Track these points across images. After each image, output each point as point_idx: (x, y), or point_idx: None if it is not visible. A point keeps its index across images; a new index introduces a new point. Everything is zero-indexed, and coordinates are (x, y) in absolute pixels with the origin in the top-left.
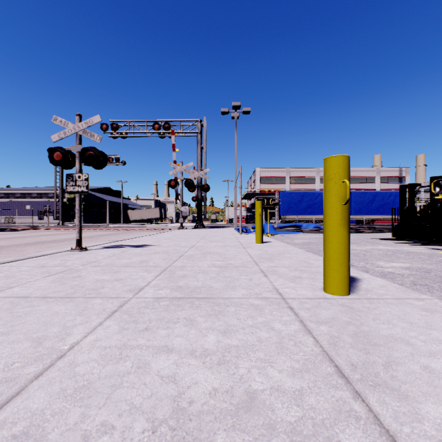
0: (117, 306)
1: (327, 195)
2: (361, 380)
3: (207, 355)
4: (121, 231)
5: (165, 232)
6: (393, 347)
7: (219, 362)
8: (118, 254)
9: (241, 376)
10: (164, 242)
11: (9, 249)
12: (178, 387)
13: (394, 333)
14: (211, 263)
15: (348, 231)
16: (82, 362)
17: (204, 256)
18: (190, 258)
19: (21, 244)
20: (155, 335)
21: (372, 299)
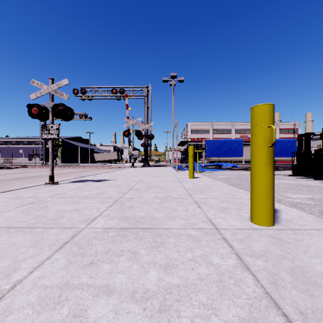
0: (70, 237)
1: (254, 139)
2: None
3: (148, 298)
4: (88, 168)
5: (120, 169)
6: None
7: (160, 308)
8: (81, 187)
9: None
10: (118, 178)
11: (1, 183)
12: None
13: None
14: (154, 195)
15: (273, 169)
16: (17, 307)
17: (149, 189)
18: (137, 191)
19: (11, 179)
20: (98, 272)
21: (295, 230)
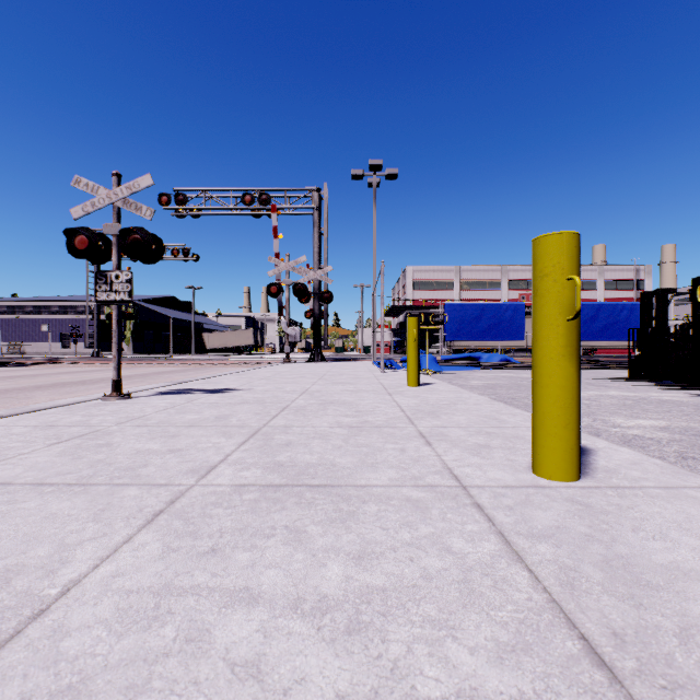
0: (165, 502)
1: (539, 304)
2: (641, 675)
3: (326, 610)
4: (192, 365)
5: (261, 368)
6: (685, 591)
7: (350, 627)
8: (180, 405)
9: (394, 662)
10: (258, 385)
11: (6, 396)
12: (264, 692)
13: (680, 559)
14: (335, 420)
15: (577, 366)
16: (78, 626)
17: (324, 408)
18: (299, 412)
19: (28, 388)
20: (227, 565)
21: (622, 488)
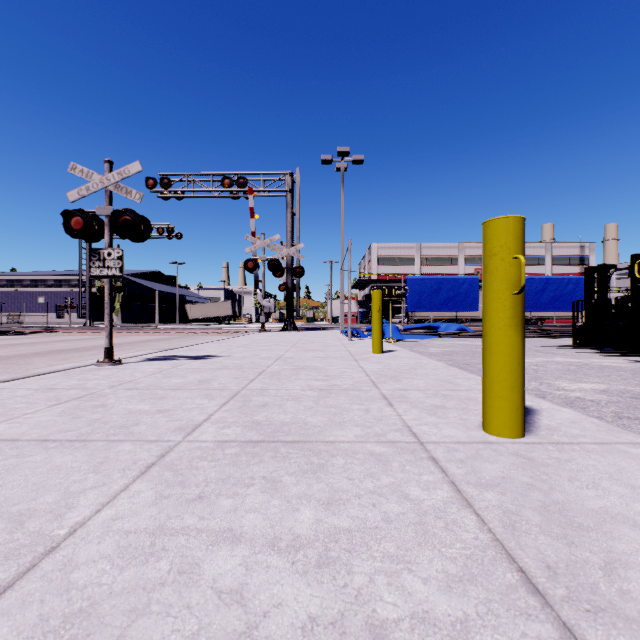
0: (156, 455)
1: (488, 280)
2: (569, 600)
3: (299, 547)
4: (176, 334)
5: (239, 336)
6: (612, 531)
7: (320, 561)
8: (167, 370)
9: (357, 590)
10: (236, 352)
11: (8, 362)
12: (247, 614)
13: (609, 505)
14: (307, 384)
15: (522, 335)
16: (85, 561)
17: (296, 373)
18: (274, 376)
19: (27, 355)
20: (212, 510)
21: (562, 444)
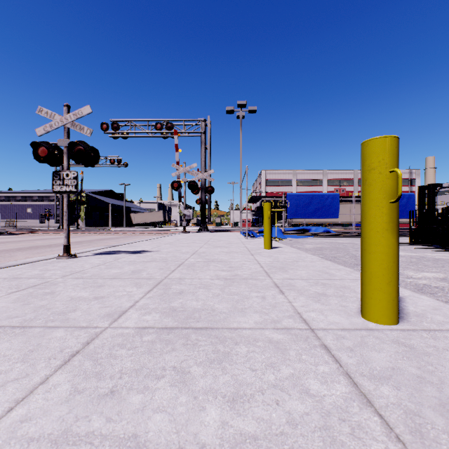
0: (82, 343)
1: (367, 190)
2: None
3: None
4: (122, 234)
5: (167, 236)
6: None
7: None
8: (109, 262)
9: None
10: (163, 248)
11: None
12: None
13: None
14: (215, 274)
15: (397, 237)
16: None
17: (207, 265)
18: (190, 267)
19: (13, 249)
20: (121, 408)
21: (433, 331)
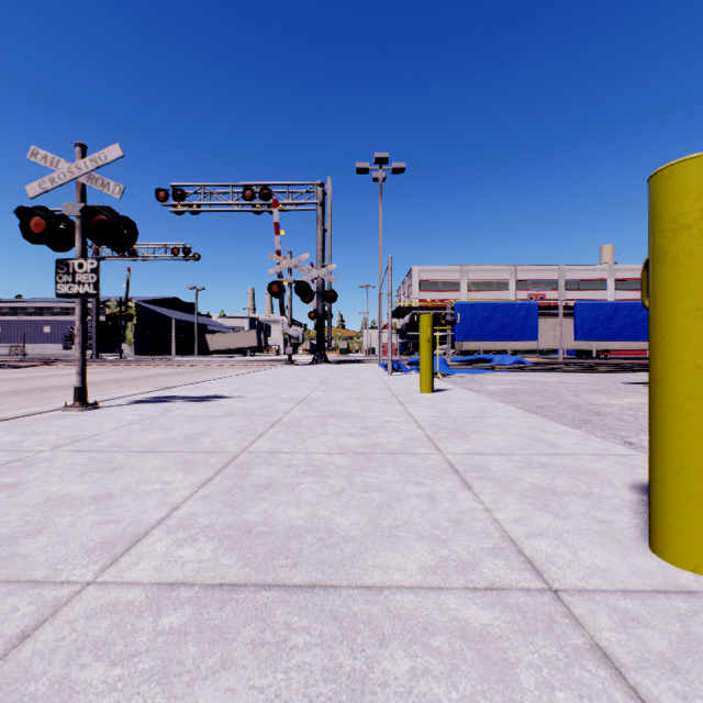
0: (9, 637)
1: (669, 276)
2: None
3: None
4: (191, 368)
5: (260, 370)
6: None
7: None
8: (151, 418)
9: None
10: (251, 391)
11: None
12: None
13: None
14: (336, 442)
15: None
16: None
17: (323, 423)
18: (292, 429)
19: (5, 393)
20: None
21: None
